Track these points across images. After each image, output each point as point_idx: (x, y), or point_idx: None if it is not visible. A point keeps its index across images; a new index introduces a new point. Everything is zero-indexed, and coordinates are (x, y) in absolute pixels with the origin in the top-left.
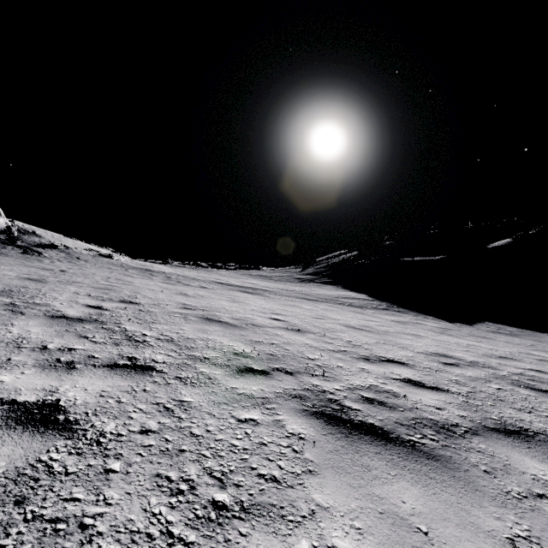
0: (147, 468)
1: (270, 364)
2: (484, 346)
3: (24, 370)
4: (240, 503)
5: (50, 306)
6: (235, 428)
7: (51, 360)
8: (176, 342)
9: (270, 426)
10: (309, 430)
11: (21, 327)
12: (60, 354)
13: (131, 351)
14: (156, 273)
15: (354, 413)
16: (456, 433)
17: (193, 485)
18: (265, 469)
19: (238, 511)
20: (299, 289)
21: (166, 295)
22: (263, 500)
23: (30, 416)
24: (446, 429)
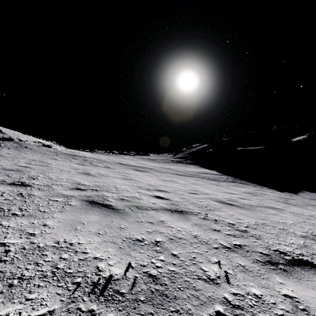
0: None
1: None
2: None
3: None
4: None
5: None
6: None
7: None
8: (2, 266)
9: None
10: None
11: None
12: None
13: None
14: (78, 157)
15: None
16: None
17: None
18: None
19: None
20: (173, 168)
21: (69, 175)
22: None
23: None
24: None
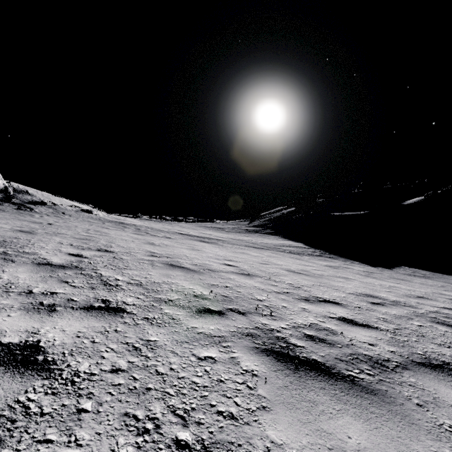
0: (116, 407)
1: (224, 305)
2: (403, 287)
3: (10, 313)
4: (201, 441)
5: (38, 254)
6: (196, 366)
7: (35, 304)
8: (144, 286)
9: (226, 364)
10: (261, 366)
11: (11, 273)
12: (43, 298)
13: (105, 294)
14: (128, 225)
15: (299, 349)
16: (389, 368)
17: (158, 423)
18: (223, 406)
19: (199, 450)
20: (247, 239)
21: (136, 245)
22: (222, 438)
23: (12, 357)
24: (380, 364)
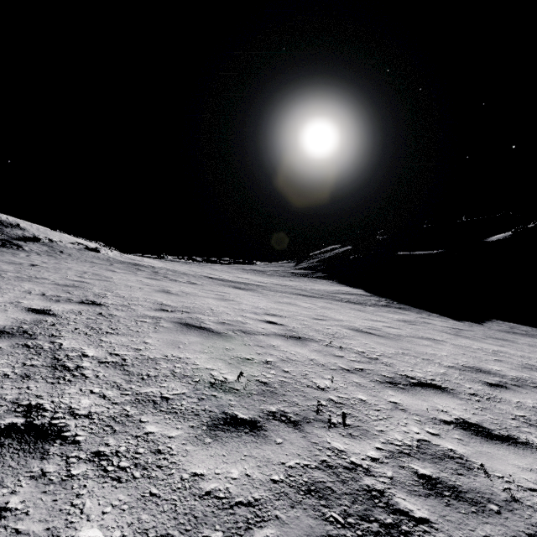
0: None
1: (262, 404)
2: (512, 352)
3: None
4: None
5: None
6: None
7: None
8: (127, 368)
9: None
10: None
11: None
12: None
13: (42, 391)
14: (143, 268)
15: (422, 534)
16: None
17: None
18: None
19: None
20: (293, 284)
21: (144, 293)
22: None
23: None
24: None
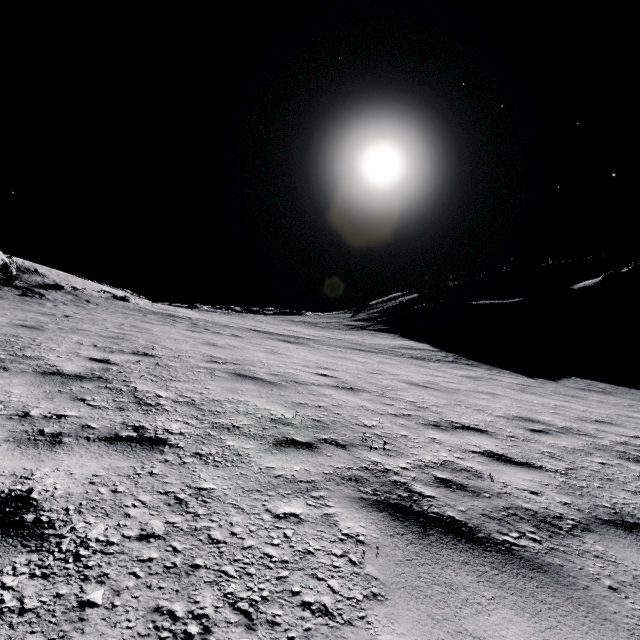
0: (143, 598)
1: (316, 434)
2: (574, 407)
3: None
4: None
5: (44, 359)
6: (271, 528)
7: (32, 432)
8: (198, 406)
9: (317, 524)
10: (370, 529)
11: (1, 387)
12: (45, 424)
13: (139, 418)
14: (180, 319)
15: (427, 501)
16: (563, 529)
17: (207, 624)
18: (312, 594)
19: None
20: (349, 338)
21: (190, 346)
22: None
23: None
24: (548, 523)
